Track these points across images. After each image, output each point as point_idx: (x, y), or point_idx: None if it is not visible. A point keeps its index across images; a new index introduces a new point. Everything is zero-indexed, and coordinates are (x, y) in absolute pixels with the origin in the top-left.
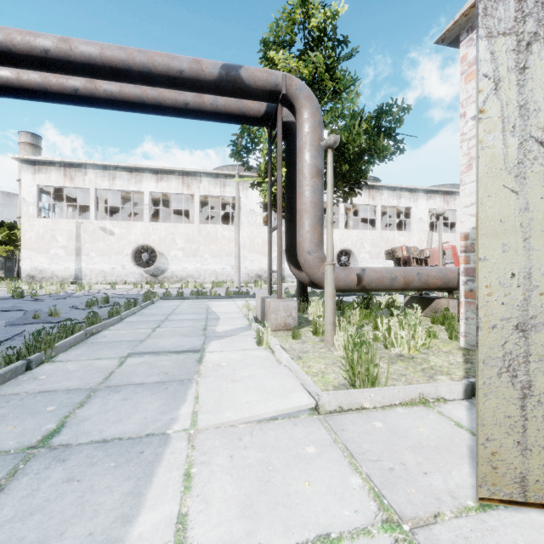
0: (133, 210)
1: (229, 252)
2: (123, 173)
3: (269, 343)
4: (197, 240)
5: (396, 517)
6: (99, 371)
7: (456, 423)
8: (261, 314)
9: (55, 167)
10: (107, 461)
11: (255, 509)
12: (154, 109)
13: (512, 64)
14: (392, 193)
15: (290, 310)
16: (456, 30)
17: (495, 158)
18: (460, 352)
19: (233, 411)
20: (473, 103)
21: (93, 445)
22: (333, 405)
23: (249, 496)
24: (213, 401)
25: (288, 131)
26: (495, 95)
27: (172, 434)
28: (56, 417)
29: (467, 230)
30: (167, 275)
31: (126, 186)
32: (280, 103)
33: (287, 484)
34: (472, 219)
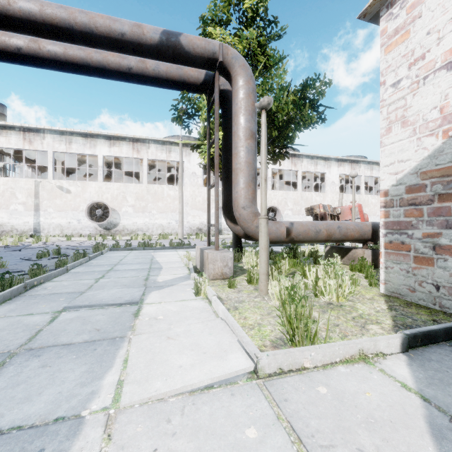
0: (90, 172)
1: (174, 209)
2: (79, 138)
3: (206, 293)
4: (146, 198)
5: None
6: (25, 329)
7: (403, 385)
8: (200, 263)
9: (15, 131)
10: None
11: None
12: (98, 71)
13: None
14: (310, 161)
15: (226, 261)
16: (377, 5)
17: None
18: (382, 298)
19: (163, 380)
20: (392, 72)
21: None
22: (273, 366)
23: None
24: (143, 366)
25: (225, 98)
26: None
27: (86, 417)
28: None
29: (386, 187)
30: (119, 229)
31: (81, 150)
32: (218, 70)
33: None
34: (391, 177)
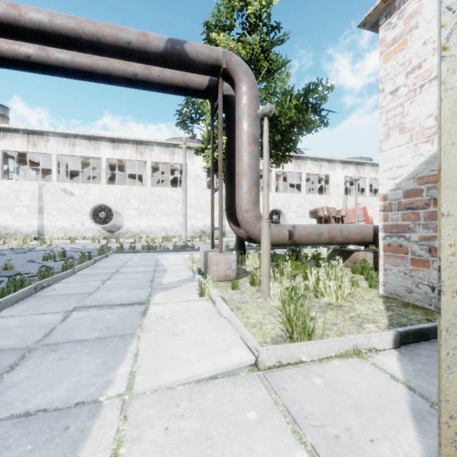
0: (93, 174)
1: (178, 212)
2: (82, 141)
3: (210, 294)
4: (149, 201)
5: None
6: (40, 327)
7: (391, 376)
8: (204, 266)
9: (19, 134)
10: (23, 442)
11: None
12: (105, 78)
13: None
14: (314, 163)
15: (230, 263)
16: (376, 15)
17: None
18: (380, 299)
19: (172, 371)
20: (390, 79)
21: (11, 421)
22: (272, 360)
23: None
24: (152, 359)
25: (228, 103)
26: None
27: (104, 402)
28: None
29: (385, 192)
30: (123, 231)
31: (85, 152)
32: (221, 77)
33: None
34: (390, 182)
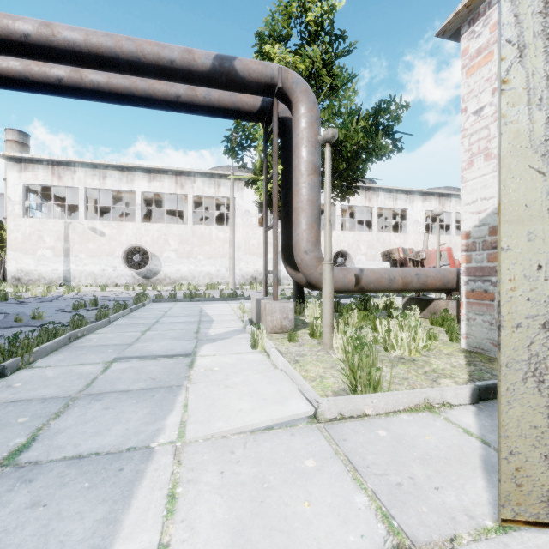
0: (125, 210)
1: (224, 254)
2: (114, 172)
3: (264, 346)
4: (191, 242)
5: (408, 542)
6: (80, 377)
7: (465, 431)
8: (256, 316)
9: (42, 165)
10: (80, 480)
11: (248, 536)
12: (144, 101)
13: (539, 28)
14: (388, 195)
15: (286, 312)
16: (457, 22)
17: (519, 135)
18: (461, 354)
19: (225, 421)
20: (474, 97)
21: (65, 462)
22: (333, 412)
23: (241, 521)
24: (204, 410)
25: (284, 127)
26: (520, 63)
27: (156, 448)
28: (27, 430)
29: (468, 229)
30: (160, 277)
31: (117, 185)
32: (276, 97)
33: (284, 504)
34: (473, 217)
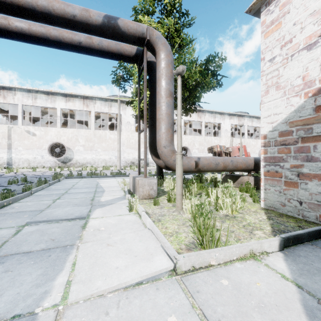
0: (51, 120)
1: (114, 148)
2: (42, 95)
3: (137, 210)
4: (93, 140)
5: None
6: None
7: (282, 275)
8: (133, 187)
9: None
10: None
11: None
12: (55, 44)
13: None
14: (210, 114)
15: (152, 185)
16: (259, 4)
17: None
18: (262, 211)
19: (103, 279)
20: (269, 51)
21: None
22: (188, 265)
23: None
24: (87, 268)
25: (151, 67)
26: None
27: (39, 314)
28: None
29: (265, 133)
30: (73, 162)
31: (44, 104)
32: (146, 46)
33: None
34: (269, 125)
